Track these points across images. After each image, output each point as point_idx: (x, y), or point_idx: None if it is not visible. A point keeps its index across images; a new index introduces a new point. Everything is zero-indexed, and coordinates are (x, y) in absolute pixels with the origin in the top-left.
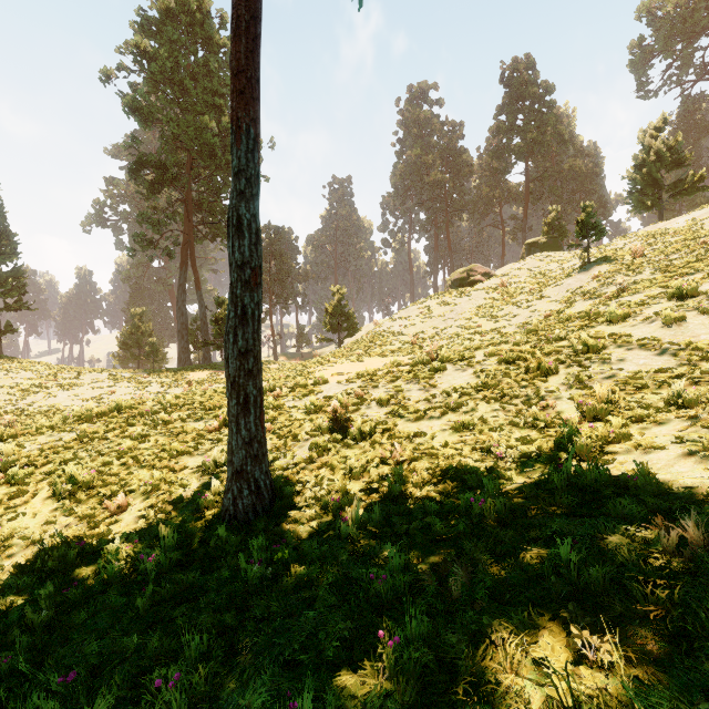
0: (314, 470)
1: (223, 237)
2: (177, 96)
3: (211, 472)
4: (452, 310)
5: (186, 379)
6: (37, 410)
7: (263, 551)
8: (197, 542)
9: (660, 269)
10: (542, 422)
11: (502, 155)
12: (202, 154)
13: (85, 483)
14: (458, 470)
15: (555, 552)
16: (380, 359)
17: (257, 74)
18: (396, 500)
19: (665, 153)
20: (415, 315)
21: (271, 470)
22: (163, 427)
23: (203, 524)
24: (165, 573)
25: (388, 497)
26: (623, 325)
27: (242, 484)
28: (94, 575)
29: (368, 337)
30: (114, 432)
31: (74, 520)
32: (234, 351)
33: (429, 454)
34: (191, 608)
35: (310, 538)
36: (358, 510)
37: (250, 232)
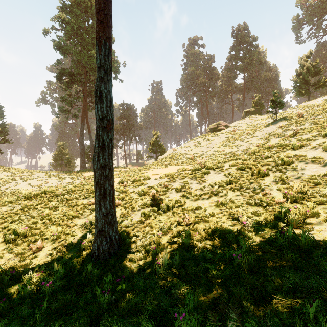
0: (142, 228)
1: None
2: (79, 42)
3: (88, 228)
4: (210, 143)
5: (83, 176)
6: (9, 191)
7: (110, 283)
8: (76, 271)
9: (313, 123)
10: (264, 203)
11: (232, 70)
12: (91, 69)
13: (22, 234)
14: (221, 231)
15: (305, 312)
16: (176, 166)
17: (110, 13)
18: (187, 249)
19: (311, 68)
20: (192, 145)
21: (120, 227)
22: (66, 202)
23: (81, 260)
24: (56, 293)
25: (182, 247)
26: (300, 150)
27: (102, 238)
28: (17, 292)
29: (170, 156)
30: (41, 205)
31: (13, 255)
32: (97, 165)
33: (204, 220)
34: (65, 322)
35: (139, 274)
36: (166, 258)
37: (107, 100)
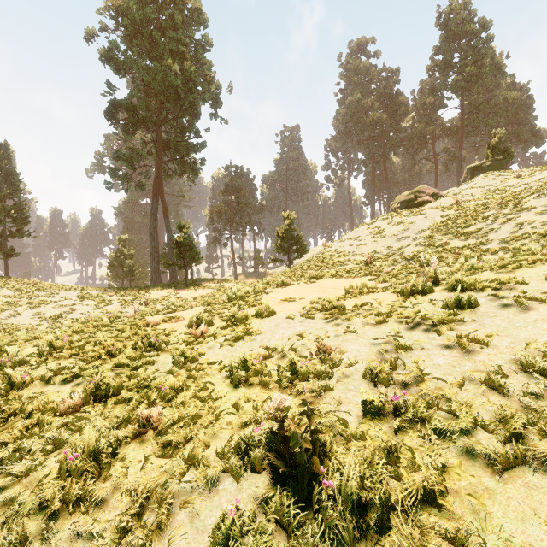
0: None
1: (188, 172)
2: (148, 49)
3: None
4: (407, 228)
5: (142, 298)
6: None
7: None
8: None
9: None
10: None
11: (438, 91)
12: (168, 98)
13: None
14: None
15: None
16: (335, 280)
17: None
18: None
19: None
20: (366, 234)
21: None
22: (3, 395)
23: None
24: None
25: None
26: None
27: None
28: None
29: (318, 257)
30: None
31: None
32: None
33: None
34: None
35: None
36: None
37: None
